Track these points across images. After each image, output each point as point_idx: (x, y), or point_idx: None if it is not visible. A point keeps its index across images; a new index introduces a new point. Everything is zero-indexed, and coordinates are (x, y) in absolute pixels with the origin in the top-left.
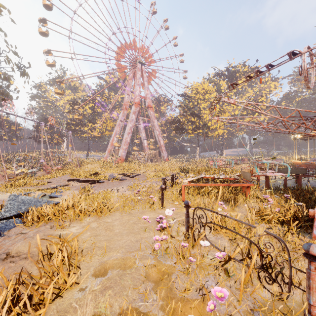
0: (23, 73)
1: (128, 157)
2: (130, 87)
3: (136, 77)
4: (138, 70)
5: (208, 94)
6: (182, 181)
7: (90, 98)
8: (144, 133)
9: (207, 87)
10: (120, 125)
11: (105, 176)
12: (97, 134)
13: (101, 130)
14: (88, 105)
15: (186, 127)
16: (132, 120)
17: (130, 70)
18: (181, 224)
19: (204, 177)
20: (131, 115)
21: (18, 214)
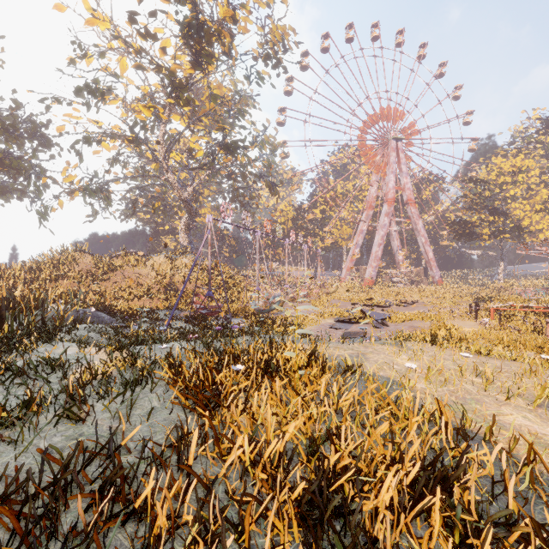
0: (275, 192)
1: (377, 277)
2: (377, 176)
3: (389, 161)
4: (392, 150)
5: (522, 174)
6: (490, 306)
7: (321, 198)
8: (398, 240)
9: (520, 162)
10: (363, 232)
11: (384, 301)
12: (329, 245)
13: (335, 240)
14: (318, 209)
15: (478, 230)
16: (384, 226)
17: (378, 151)
18: (495, 326)
19: (512, 305)
20: (383, 219)
21: (380, 319)
